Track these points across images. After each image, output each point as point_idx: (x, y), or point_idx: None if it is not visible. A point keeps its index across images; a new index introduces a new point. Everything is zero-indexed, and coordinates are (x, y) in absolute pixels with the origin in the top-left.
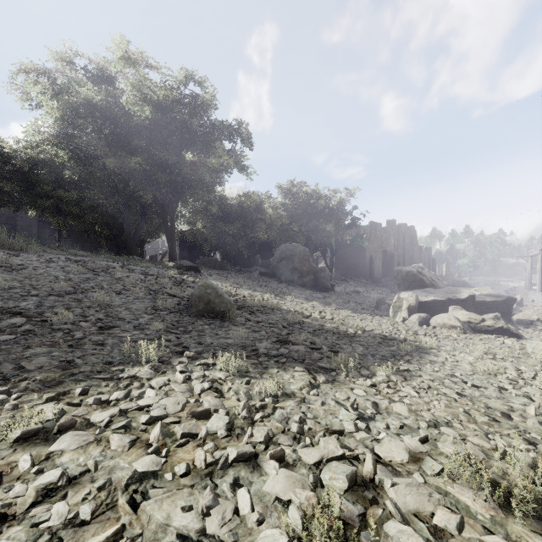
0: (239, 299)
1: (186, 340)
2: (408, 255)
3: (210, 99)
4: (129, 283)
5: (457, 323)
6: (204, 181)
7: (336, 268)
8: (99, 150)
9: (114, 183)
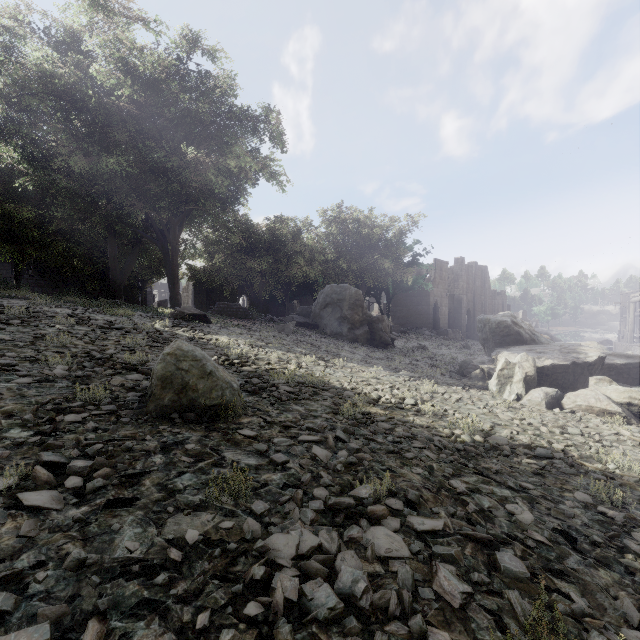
0: (259, 369)
1: (51, 540)
2: (479, 301)
3: (227, 82)
4: (59, 344)
5: (614, 407)
6: (215, 191)
7: (393, 316)
8: (61, 145)
9: (91, 197)
